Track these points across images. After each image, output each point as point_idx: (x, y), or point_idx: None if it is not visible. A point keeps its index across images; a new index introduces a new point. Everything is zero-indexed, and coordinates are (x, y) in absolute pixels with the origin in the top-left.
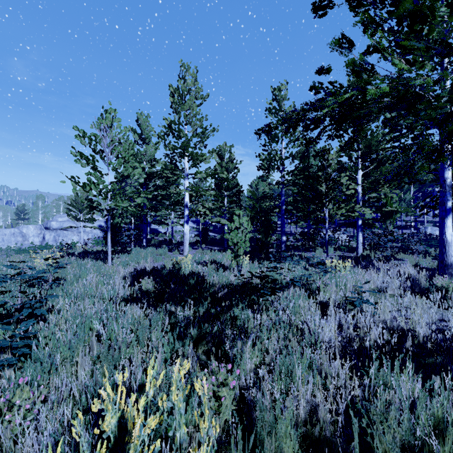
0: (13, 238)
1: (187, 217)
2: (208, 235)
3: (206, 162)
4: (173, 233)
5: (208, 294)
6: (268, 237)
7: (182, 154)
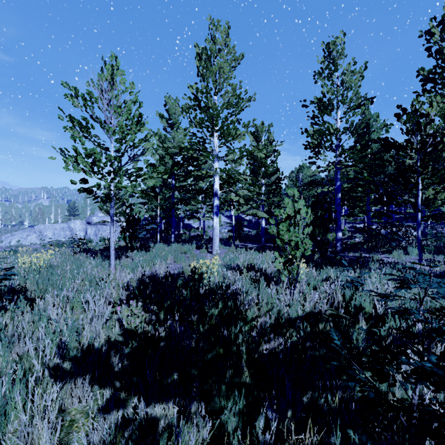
0: (63, 232)
1: (216, 208)
2: (242, 230)
3: (240, 139)
4: (204, 228)
5: (244, 363)
6: (327, 233)
7: (211, 130)
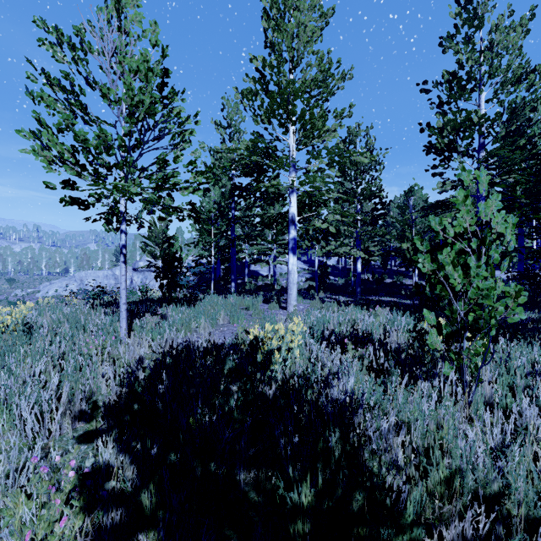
0: (106, 280)
1: (293, 242)
2: (328, 277)
3: (329, 137)
4: (275, 275)
5: None
6: None
7: (285, 124)
